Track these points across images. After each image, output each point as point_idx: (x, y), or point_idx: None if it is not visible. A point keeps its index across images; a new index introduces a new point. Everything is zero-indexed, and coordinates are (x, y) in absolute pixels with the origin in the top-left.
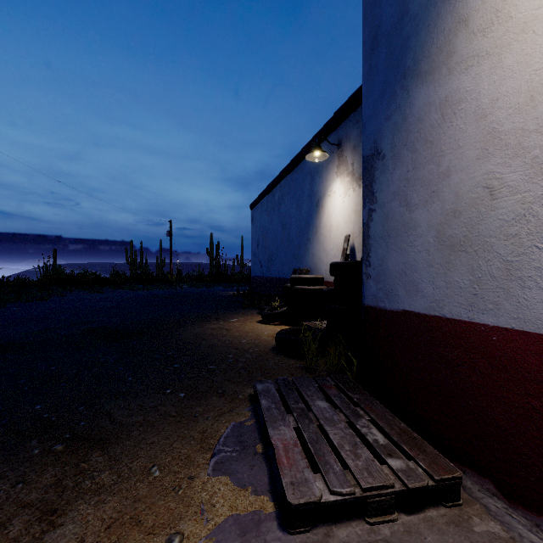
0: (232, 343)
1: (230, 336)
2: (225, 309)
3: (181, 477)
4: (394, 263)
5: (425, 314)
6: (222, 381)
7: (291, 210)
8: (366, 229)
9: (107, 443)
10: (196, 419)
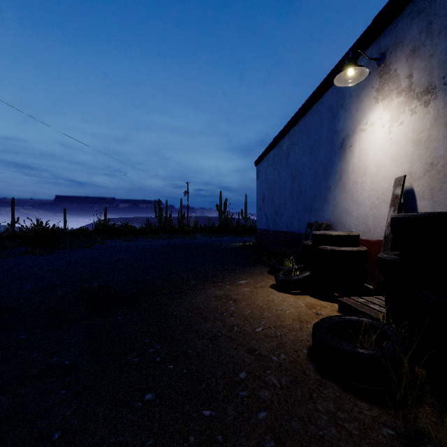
0: (242, 331)
1: (239, 316)
2: (232, 264)
3: None
4: None
5: None
6: None
7: (303, 159)
8: None
9: None
10: None
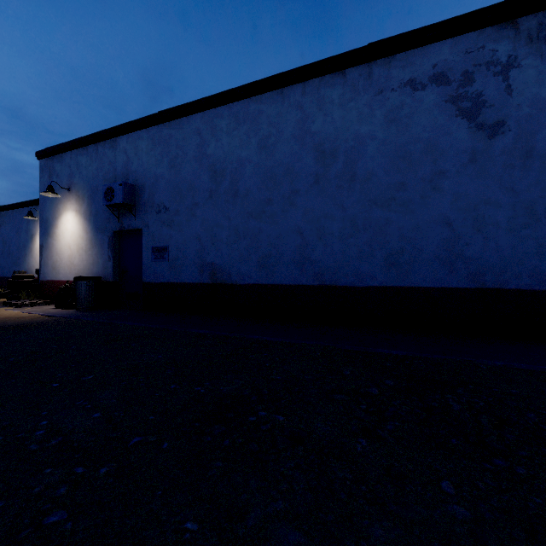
0: None
1: None
2: None
3: None
4: (46, 271)
5: (50, 280)
6: None
7: (12, 234)
8: (41, 262)
9: None
10: None
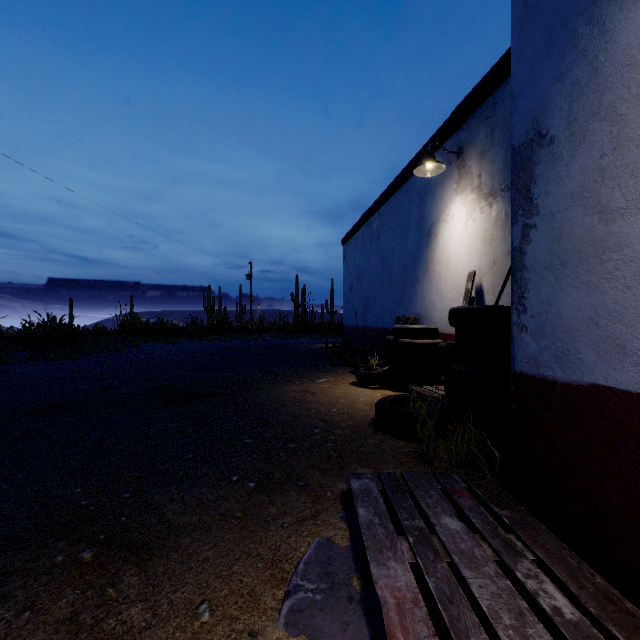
0: (318, 412)
1: (316, 402)
2: (311, 366)
3: (238, 629)
4: (572, 307)
5: None
6: (305, 467)
7: (393, 243)
8: (517, 256)
9: (148, 554)
10: (267, 526)
